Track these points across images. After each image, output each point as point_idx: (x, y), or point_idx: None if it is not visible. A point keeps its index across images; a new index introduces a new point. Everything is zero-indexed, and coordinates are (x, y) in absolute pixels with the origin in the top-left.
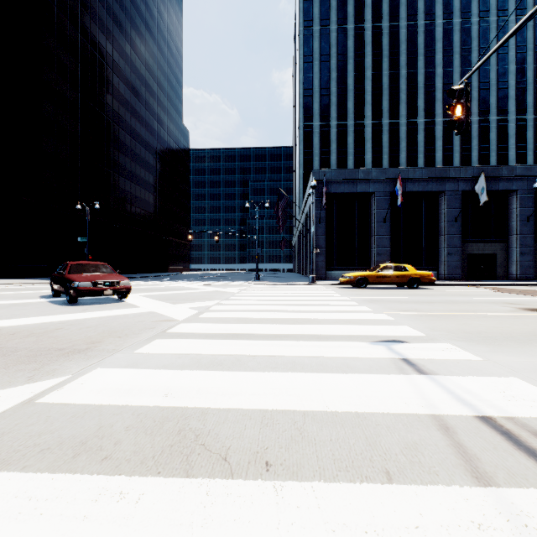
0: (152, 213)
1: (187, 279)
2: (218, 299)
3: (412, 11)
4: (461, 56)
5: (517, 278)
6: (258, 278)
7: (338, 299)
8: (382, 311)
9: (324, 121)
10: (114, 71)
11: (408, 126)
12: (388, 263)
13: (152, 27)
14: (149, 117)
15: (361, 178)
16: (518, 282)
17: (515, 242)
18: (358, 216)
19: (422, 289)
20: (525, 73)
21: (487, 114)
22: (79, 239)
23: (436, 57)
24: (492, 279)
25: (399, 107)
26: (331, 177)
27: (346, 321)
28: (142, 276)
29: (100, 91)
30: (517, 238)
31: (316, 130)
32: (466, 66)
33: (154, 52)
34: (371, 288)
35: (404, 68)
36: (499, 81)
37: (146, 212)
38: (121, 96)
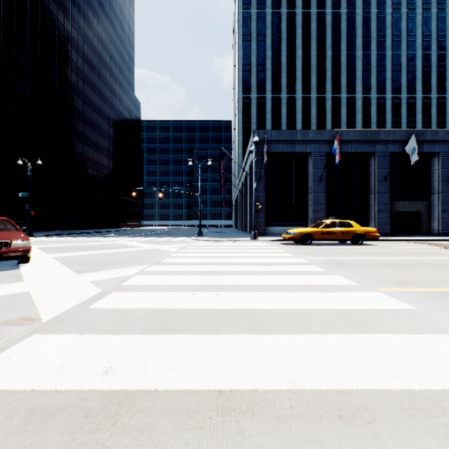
0: (104, 174)
1: (132, 235)
2: (147, 263)
3: (336, 0)
4: (377, 41)
5: (439, 233)
6: (200, 233)
7: (294, 262)
8: (371, 286)
9: (260, 93)
10: (66, 39)
11: (333, 100)
12: (332, 219)
13: (104, 4)
14: (102, 85)
15: (298, 138)
16: (446, 237)
17: (437, 200)
18: (296, 175)
19: (368, 246)
20: (430, 58)
21: (398, 92)
22: (20, 195)
23: (357, 41)
24: (417, 234)
25: (325, 84)
26: (271, 137)
27: (344, 318)
28: (90, 232)
29: (51, 56)
30: (439, 197)
31: (254, 101)
32: (381, 50)
33: (107, 27)
34: (315, 244)
35: (330, 50)
36: (409, 64)
37: (98, 173)
38: (73, 63)
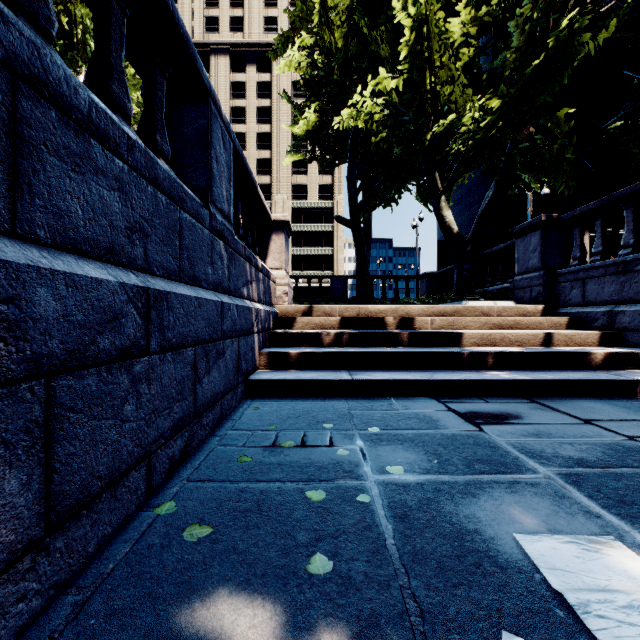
0: None
1: None
2: None
3: None
4: None
5: None
6: None
7: None
8: None
9: None
10: None
11: None
12: None
13: None
14: None
15: None
16: None
17: None
18: None
19: None
20: None
21: None
22: None
23: None
24: None
25: None
26: None
27: None
28: None
29: None
30: None
31: None
32: None
33: None
34: None
35: None
36: None
37: None
38: None
